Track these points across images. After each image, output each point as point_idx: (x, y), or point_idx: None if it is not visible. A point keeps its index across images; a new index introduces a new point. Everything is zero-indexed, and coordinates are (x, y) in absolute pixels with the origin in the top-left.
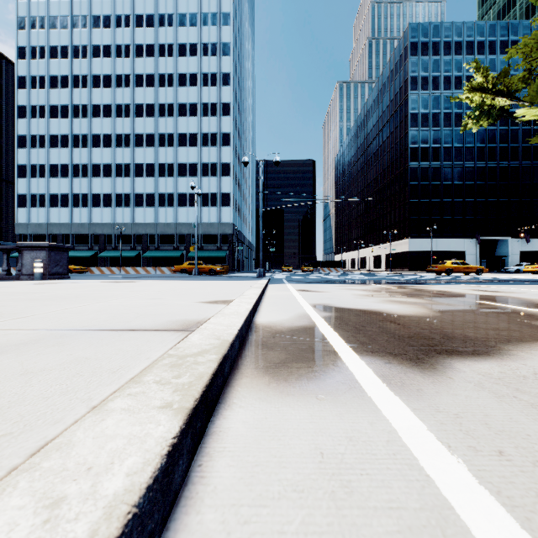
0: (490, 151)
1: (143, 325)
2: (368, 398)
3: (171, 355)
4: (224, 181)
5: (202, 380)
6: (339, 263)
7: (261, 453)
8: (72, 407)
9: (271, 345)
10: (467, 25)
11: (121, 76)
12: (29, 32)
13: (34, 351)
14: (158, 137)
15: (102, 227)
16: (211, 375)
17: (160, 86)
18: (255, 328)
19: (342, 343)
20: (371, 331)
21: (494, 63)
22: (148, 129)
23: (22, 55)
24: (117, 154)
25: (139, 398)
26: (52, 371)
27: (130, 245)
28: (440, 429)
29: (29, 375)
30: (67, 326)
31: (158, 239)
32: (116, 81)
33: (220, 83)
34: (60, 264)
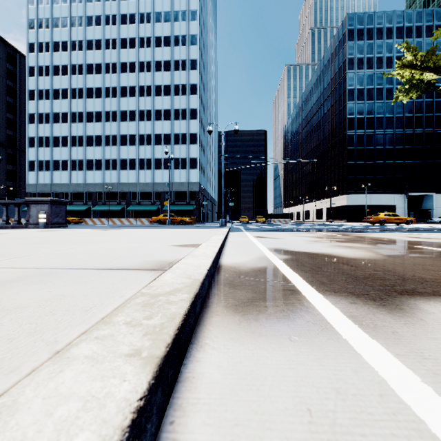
0: (417, 120)
1: (121, 265)
2: (344, 341)
3: (144, 293)
4: (192, 148)
5: (174, 322)
6: (287, 215)
7: (240, 408)
8: (34, 351)
9: (238, 284)
10: (397, 13)
11: (109, 64)
12: (37, 31)
13: (16, 288)
14: (139, 113)
15: (94, 186)
16: (183, 315)
17: (141, 71)
18: (221, 268)
19: (304, 283)
20: (327, 272)
21: (421, 45)
22: (131, 106)
23: (32, 50)
24: (106, 127)
25: (106, 343)
26: (27, 308)
27: (116, 200)
28: (436, 380)
29: (4, 312)
30: (54, 265)
31: (139, 196)
32: (105, 68)
33: (189, 68)
34: (60, 215)
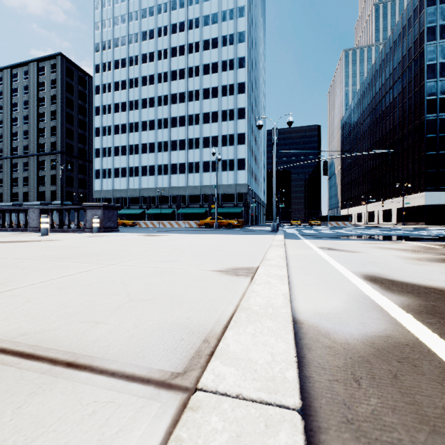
0: None
1: (106, 342)
2: None
3: None
4: (240, 149)
5: None
6: (346, 217)
7: None
8: None
9: (378, 438)
10: None
11: (161, 74)
12: (101, 53)
13: None
14: (188, 118)
15: (148, 191)
16: None
17: (190, 77)
18: (301, 333)
19: None
20: None
21: None
22: (180, 112)
23: (97, 71)
24: (158, 134)
25: None
26: None
27: (168, 204)
28: None
29: None
30: (0, 330)
31: (188, 199)
32: (158, 78)
33: (236, 67)
34: (112, 220)
